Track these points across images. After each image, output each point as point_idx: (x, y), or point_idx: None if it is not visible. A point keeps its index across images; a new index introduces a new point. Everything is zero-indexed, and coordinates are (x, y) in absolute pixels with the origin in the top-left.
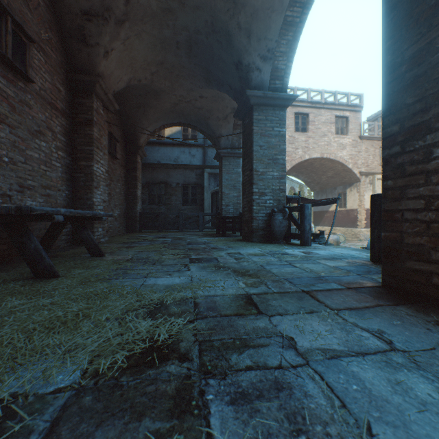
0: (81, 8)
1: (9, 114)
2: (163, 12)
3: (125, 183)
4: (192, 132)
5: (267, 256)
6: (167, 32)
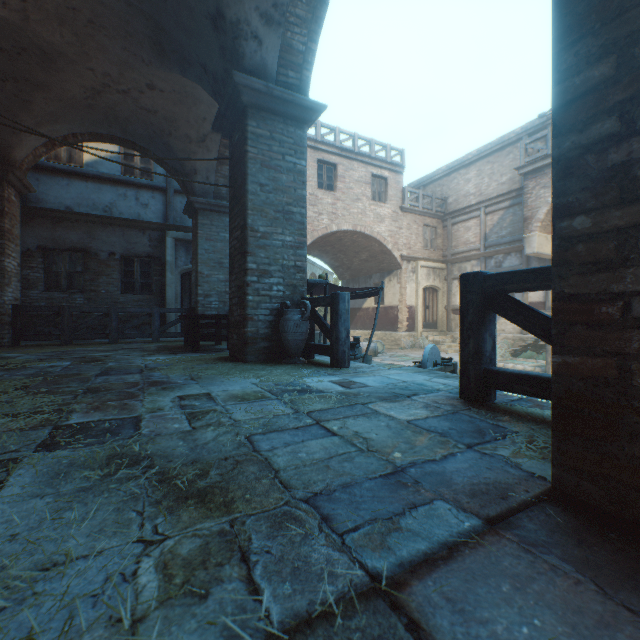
0: None
1: None
2: None
3: None
4: (143, 161)
5: (268, 402)
6: None
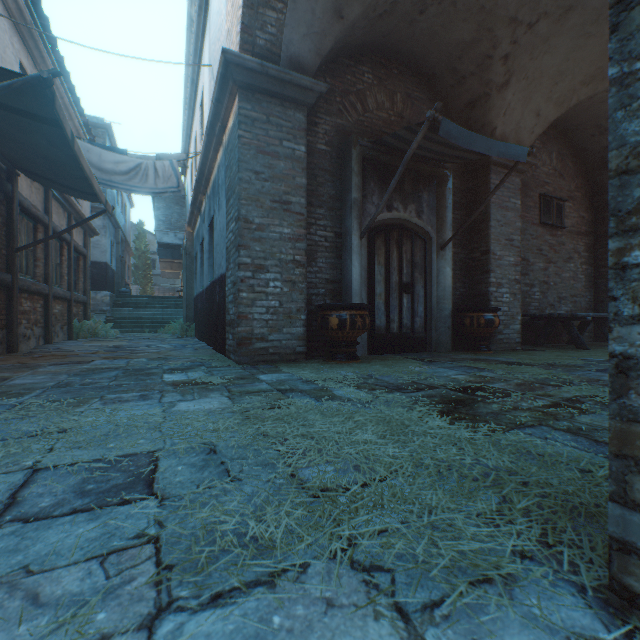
0: (601, 146)
1: (552, 255)
2: None
3: None
4: None
5: None
6: None
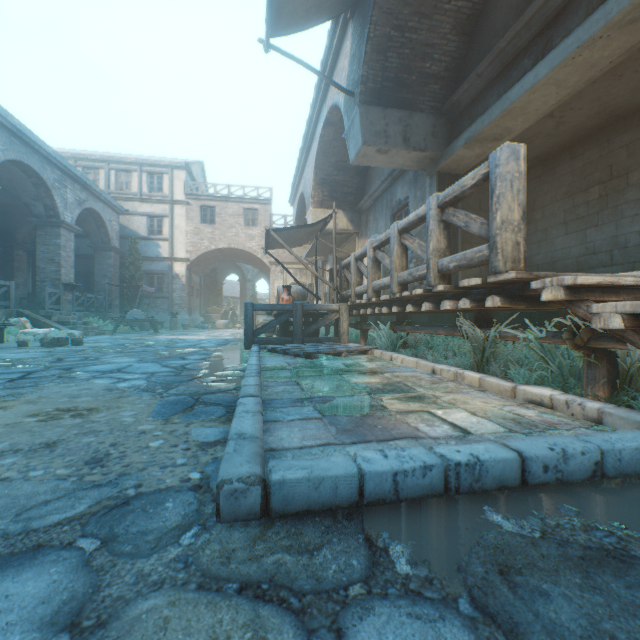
0: None
1: None
2: None
3: (2, 272)
4: None
5: None
6: None
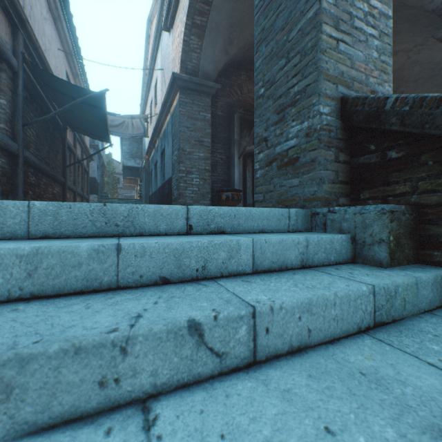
0: None
1: None
2: (428, 79)
3: None
4: None
5: None
6: (437, 82)
